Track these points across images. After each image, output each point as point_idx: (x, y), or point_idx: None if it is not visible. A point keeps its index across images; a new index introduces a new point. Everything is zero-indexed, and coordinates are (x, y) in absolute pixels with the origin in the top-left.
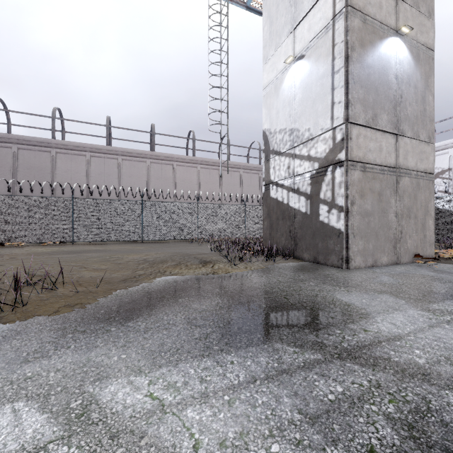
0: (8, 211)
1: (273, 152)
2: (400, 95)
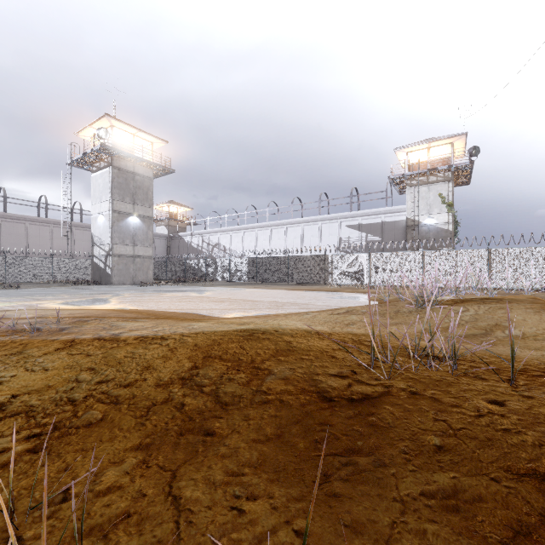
0: None
1: (95, 243)
2: (136, 233)
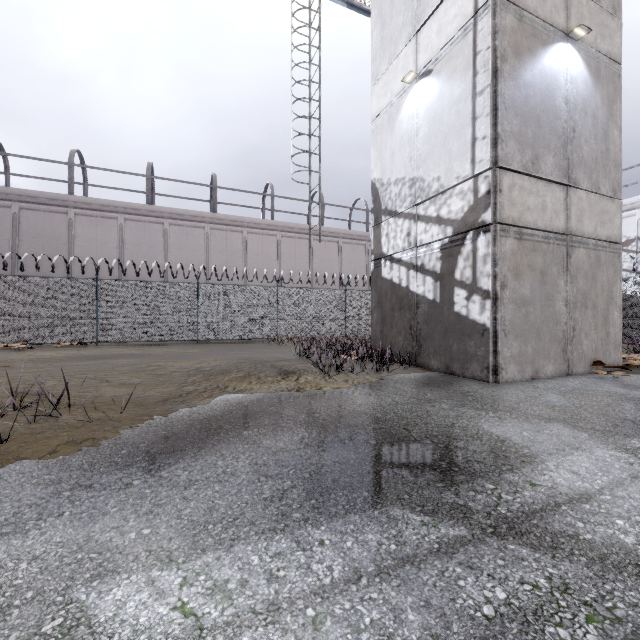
0: (3, 299)
1: (386, 212)
2: (573, 127)
